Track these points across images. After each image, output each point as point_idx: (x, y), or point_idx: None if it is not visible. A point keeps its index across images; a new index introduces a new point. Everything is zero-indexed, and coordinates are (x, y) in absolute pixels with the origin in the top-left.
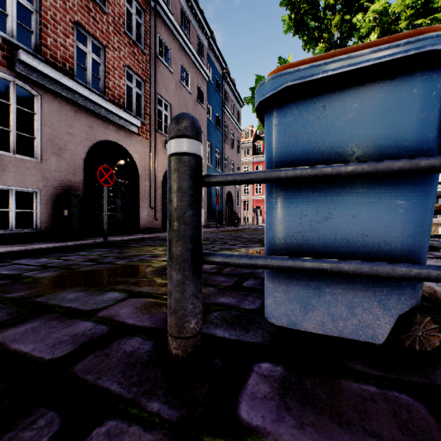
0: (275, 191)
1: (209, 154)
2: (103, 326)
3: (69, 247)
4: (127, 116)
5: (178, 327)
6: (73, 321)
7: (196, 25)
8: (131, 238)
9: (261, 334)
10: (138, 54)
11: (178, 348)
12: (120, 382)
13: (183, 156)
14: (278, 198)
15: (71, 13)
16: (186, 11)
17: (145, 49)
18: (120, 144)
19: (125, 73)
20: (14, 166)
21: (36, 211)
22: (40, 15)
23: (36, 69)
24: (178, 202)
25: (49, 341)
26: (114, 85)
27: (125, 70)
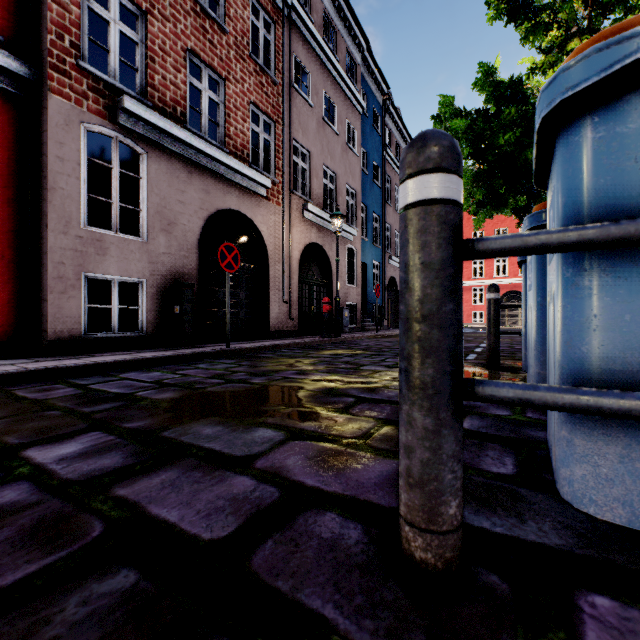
0: (596, 266)
1: (364, 221)
2: (269, 486)
3: (184, 357)
4: (252, 174)
5: (426, 512)
6: (223, 474)
7: (346, 34)
8: (261, 345)
9: (553, 529)
10: (267, 84)
11: (426, 549)
12: (337, 602)
13: (437, 206)
14: (603, 278)
15: (183, 38)
16: (331, 15)
17: (275, 77)
18: (243, 213)
19: (249, 113)
20: (117, 249)
21: (141, 307)
22: (147, 46)
23: (141, 119)
24: (427, 289)
25: (200, 506)
26: (236, 131)
27: (249, 109)
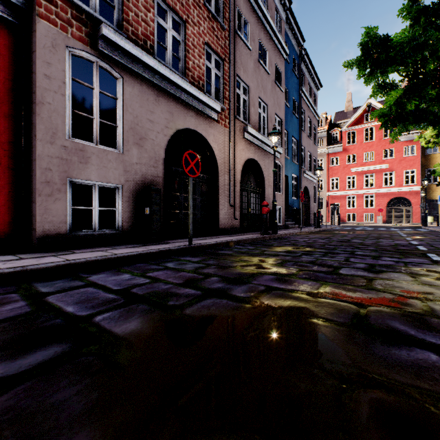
0: None
1: (286, 144)
2: None
3: (153, 254)
4: (207, 100)
5: None
6: None
7: None
8: (218, 241)
9: None
10: (217, 29)
11: None
12: None
13: None
14: None
15: None
16: None
17: (223, 24)
18: (199, 132)
19: (204, 51)
20: (97, 158)
21: (118, 209)
22: None
23: (117, 47)
24: None
25: None
26: (194, 65)
27: (204, 48)
